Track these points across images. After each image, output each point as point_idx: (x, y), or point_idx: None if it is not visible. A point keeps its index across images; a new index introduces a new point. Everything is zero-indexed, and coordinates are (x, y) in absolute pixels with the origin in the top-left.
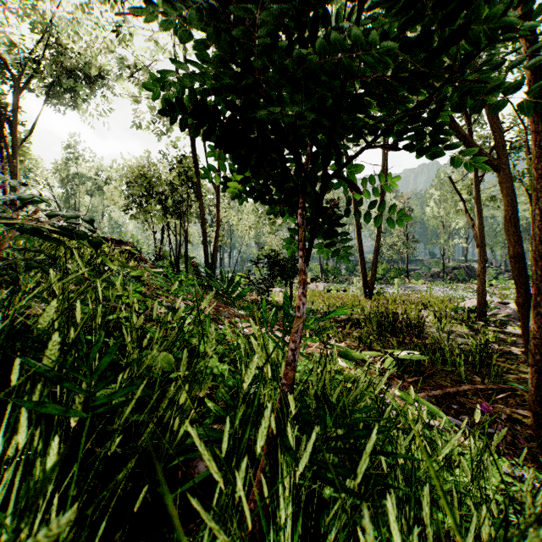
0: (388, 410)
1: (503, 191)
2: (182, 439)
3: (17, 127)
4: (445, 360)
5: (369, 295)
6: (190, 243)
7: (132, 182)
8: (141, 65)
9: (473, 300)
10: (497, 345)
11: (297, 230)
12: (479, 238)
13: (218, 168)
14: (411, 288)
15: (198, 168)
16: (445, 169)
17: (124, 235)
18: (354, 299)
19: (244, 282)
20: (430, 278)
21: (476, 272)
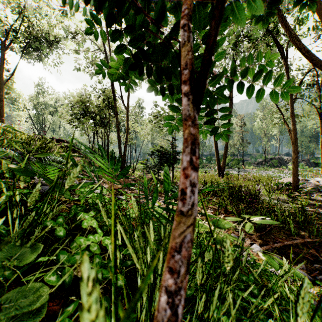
0: None
1: None
2: None
3: (3, 71)
4: (278, 219)
5: (221, 175)
6: (112, 143)
7: (74, 105)
8: (78, 30)
9: (287, 178)
10: (309, 208)
11: (178, 107)
12: (294, 138)
13: (128, 96)
14: (245, 171)
15: (115, 96)
16: (266, 99)
17: (70, 138)
18: (212, 177)
19: (143, 167)
20: (257, 165)
21: (284, 161)
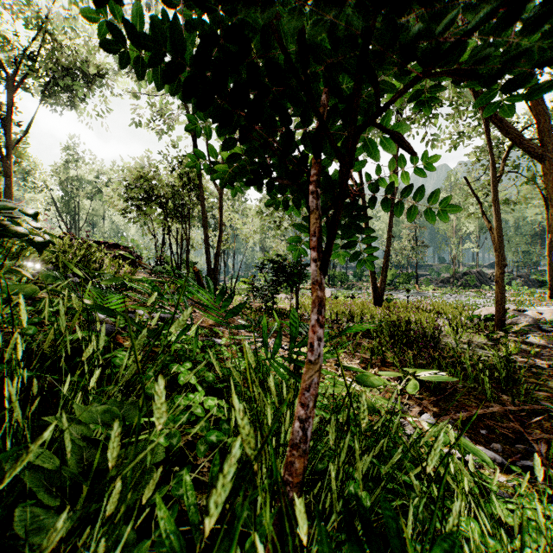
0: (457, 510)
1: (546, 185)
2: (126, 549)
3: (11, 126)
4: (467, 375)
5: (379, 302)
6: (193, 248)
7: (131, 184)
8: None
9: (489, 307)
10: (520, 357)
11: (306, 226)
12: (498, 242)
13: None
14: (421, 294)
15: None
16: (456, 172)
17: (123, 240)
18: (363, 306)
19: (248, 288)
20: (440, 284)
21: (487, 277)
